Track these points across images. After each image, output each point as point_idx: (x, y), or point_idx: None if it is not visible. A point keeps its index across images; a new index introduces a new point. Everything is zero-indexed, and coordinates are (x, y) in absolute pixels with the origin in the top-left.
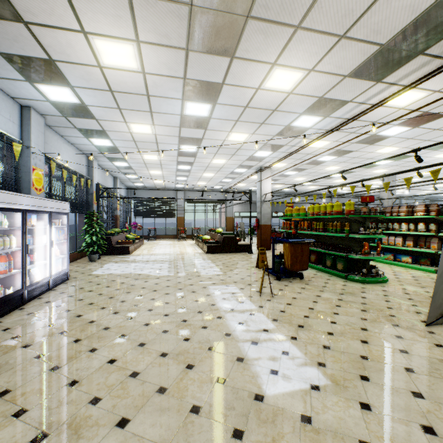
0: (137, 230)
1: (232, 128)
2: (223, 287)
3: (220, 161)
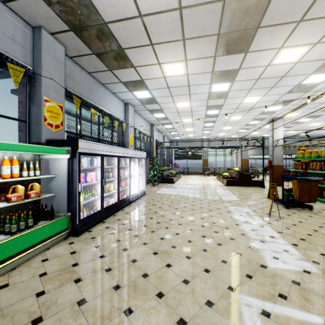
0: (176, 168)
1: (246, 94)
2: (239, 208)
3: (236, 118)
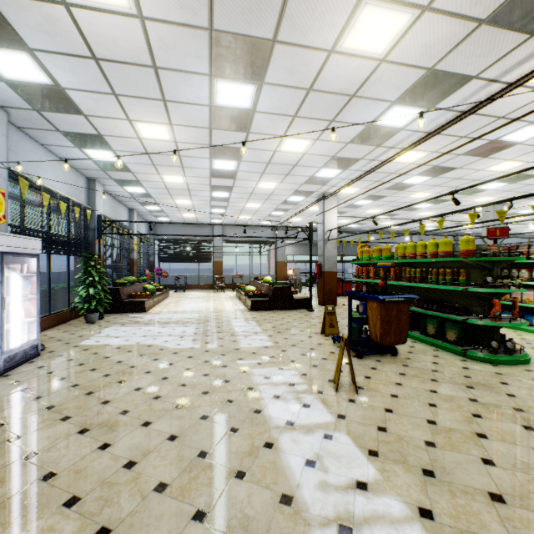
0: (162, 279)
1: (286, 130)
2: (274, 372)
3: (269, 185)
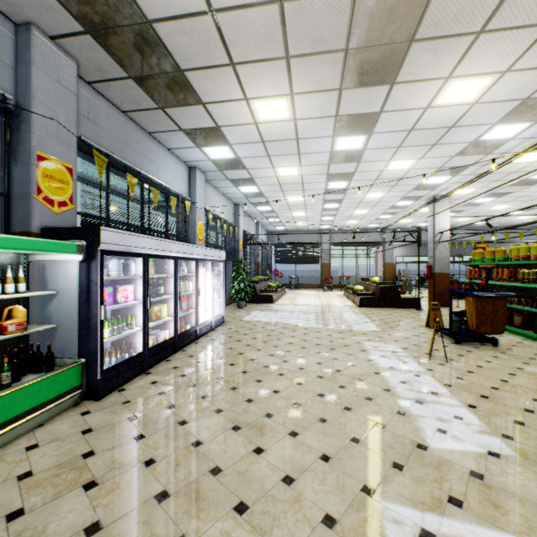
0: (277, 278)
1: (392, 156)
2: (380, 344)
3: (376, 195)
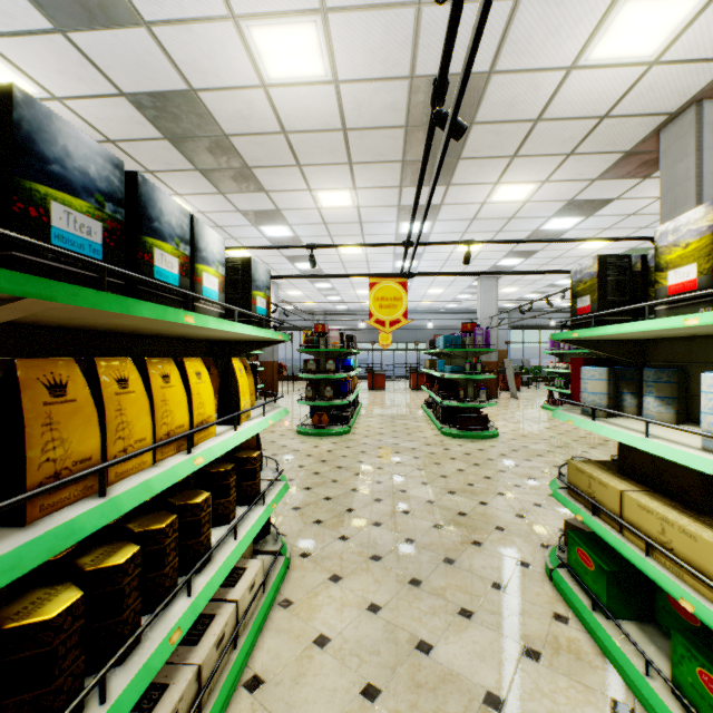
0: None
1: None
2: None
3: None
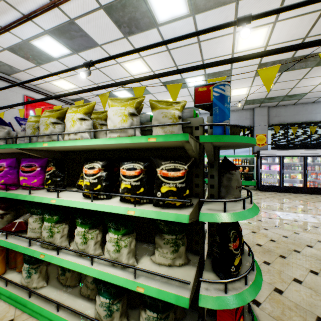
0: None
1: None
2: None
3: None
